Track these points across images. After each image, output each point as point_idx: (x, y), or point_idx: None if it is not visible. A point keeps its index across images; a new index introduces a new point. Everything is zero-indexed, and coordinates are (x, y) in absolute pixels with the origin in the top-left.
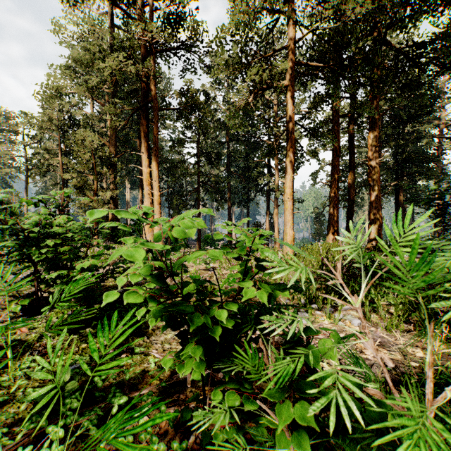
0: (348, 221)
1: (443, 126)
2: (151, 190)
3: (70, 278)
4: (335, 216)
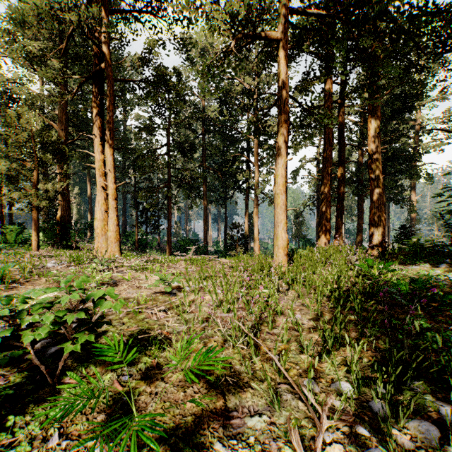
0: (338, 221)
1: (419, 127)
2: (104, 182)
3: None
4: (327, 215)
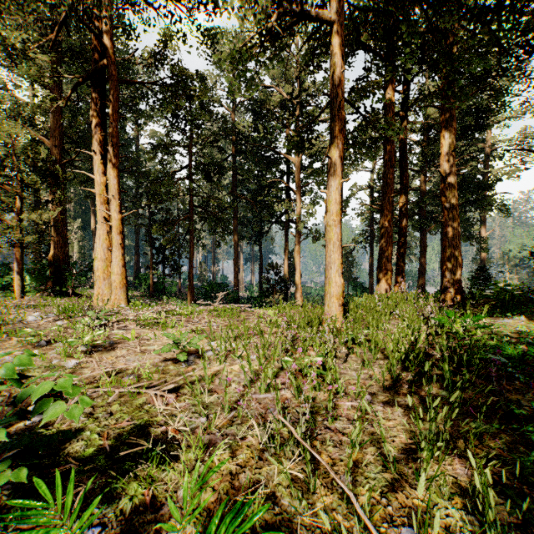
0: (399, 262)
1: (490, 150)
2: (106, 211)
3: None
4: (389, 254)
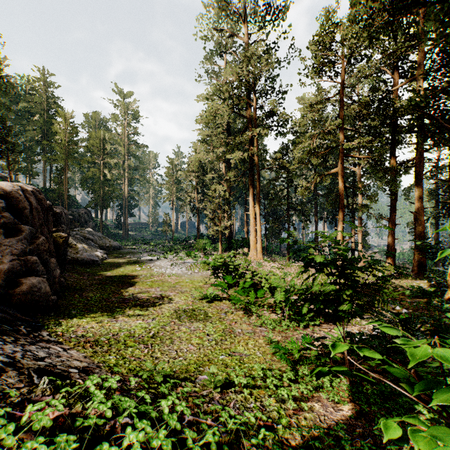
0: None
1: None
2: (255, 222)
3: (241, 279)
4: (391, 245)
